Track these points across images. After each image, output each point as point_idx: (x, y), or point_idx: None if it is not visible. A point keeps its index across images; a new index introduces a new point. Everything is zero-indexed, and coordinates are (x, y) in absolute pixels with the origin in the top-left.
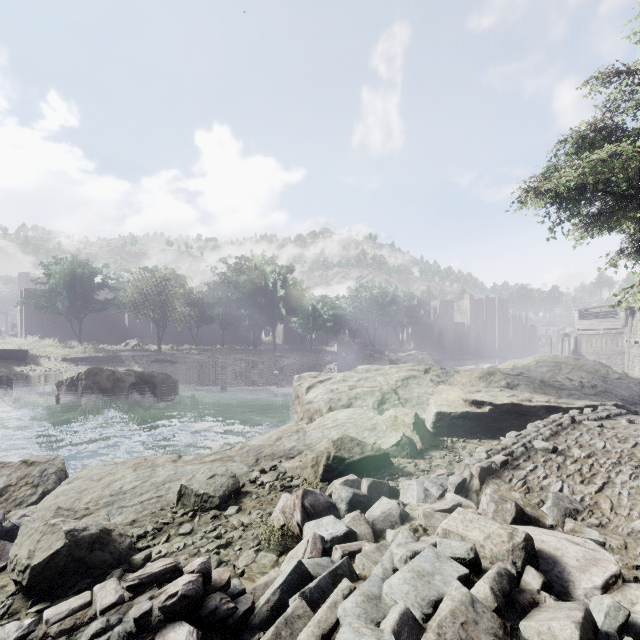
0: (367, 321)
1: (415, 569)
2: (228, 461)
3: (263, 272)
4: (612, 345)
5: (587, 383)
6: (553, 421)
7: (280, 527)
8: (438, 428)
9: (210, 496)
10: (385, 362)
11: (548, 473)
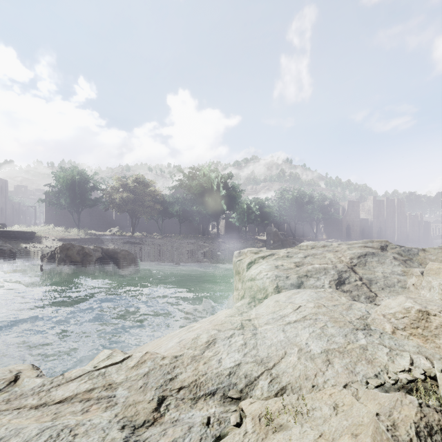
0: (289, 217)
1: None
2: (97, 403)
3: (209, 177)
4: None
5: None
6: None
7: None
8: None
9: None
10: None
11: None
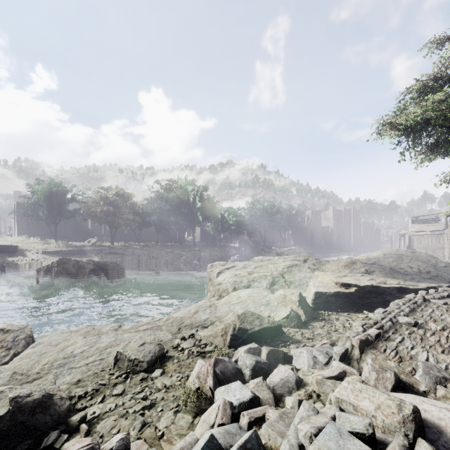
0: (260, 225)
1: (321, 449)
2: (157, 330)
3: (186, 190)
4: (436, 242)
5: (423, 270)
6: (409, 300)
7: (195, 390)
8: (316, 304)
9: (140, 361)
10: (273, 254)
11: (414, 344)
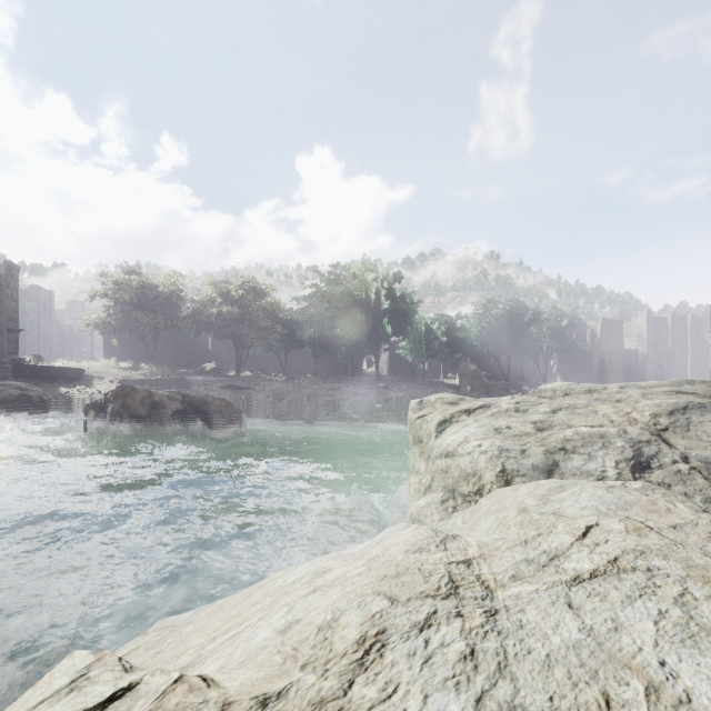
0: (498, 346)
1: None
2: None
3: (363, 280)
4: None
5: None
6: None
7: None
8: None
9: None
10: None
11: None
